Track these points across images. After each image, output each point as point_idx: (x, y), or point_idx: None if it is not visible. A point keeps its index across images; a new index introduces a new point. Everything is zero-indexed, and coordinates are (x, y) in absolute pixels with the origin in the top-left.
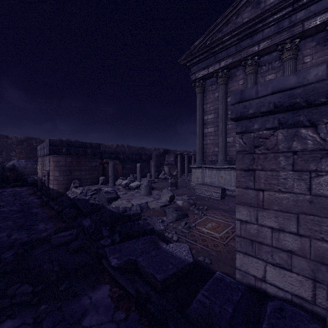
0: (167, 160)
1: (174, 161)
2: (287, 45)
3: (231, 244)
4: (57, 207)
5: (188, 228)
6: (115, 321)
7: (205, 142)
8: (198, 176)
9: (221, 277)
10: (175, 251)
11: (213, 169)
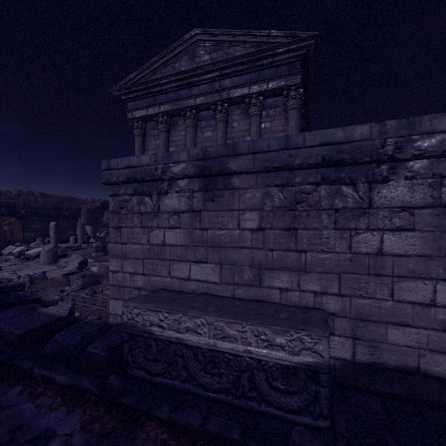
0: (108, 218)
1: None
2: (218, 107)
3: None
4: None
5: (92, 294)
6: None
7: None
8: None
9: (88, 321)
10: (52, 311)
11: None
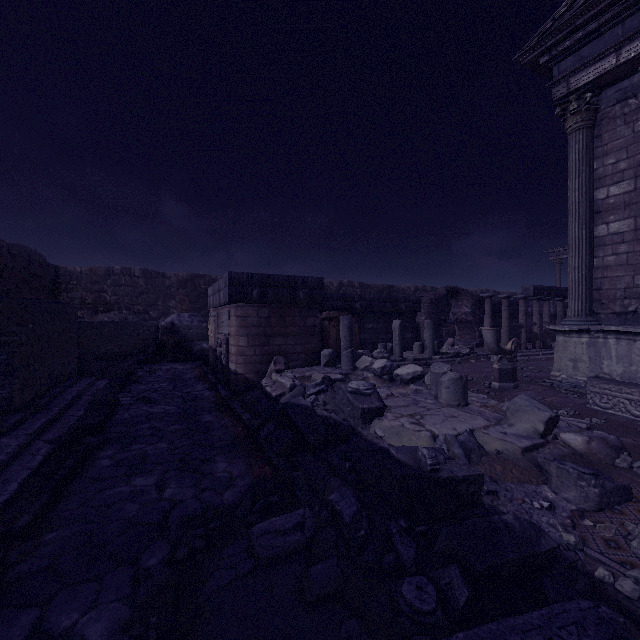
0: (454, 313)
1: (471, 315)
2: None
3: None
4: (248, 417)
5: None
6: None
7: (597, 261)
8: (575, 354)
9: None
10: None
11: (636, 337)
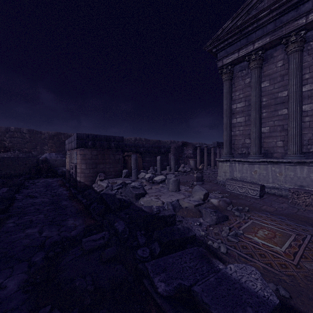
0: (185, 153)
1: (192, 154)
2: None
3: (305, 265)
4: (85, 201)
5: (235, 235)
6: None
7: (233, 133)
8: (225, 170)
9: None
10: (243, 280)
11: (244, 163)
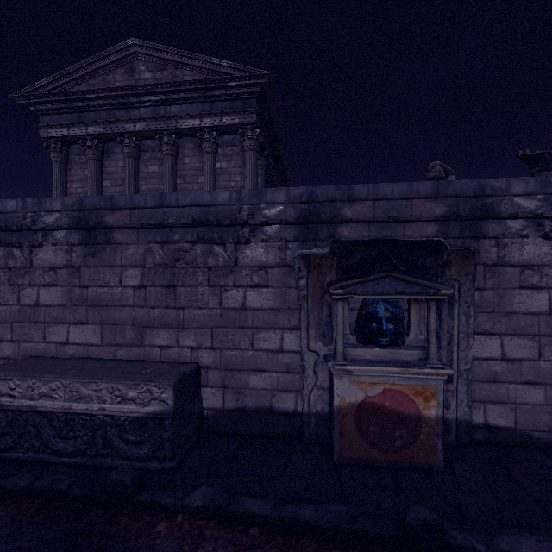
0: None
1: None
2: (165, 137)
3: None
4: None
5: None
6: None
7: None
8: None
9: None
10: None
11: None
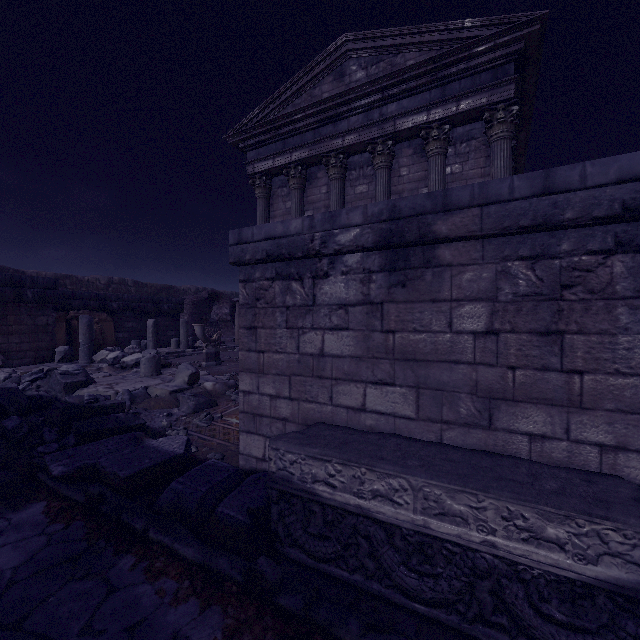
0: (217, 313)
1: (230, 315)
2: (378, 147)
3: None
4: None
5: (209, 420)
6: (46, 533)
7: None
8: None
9: (213, 463)
10: (163, 445)
11: None
